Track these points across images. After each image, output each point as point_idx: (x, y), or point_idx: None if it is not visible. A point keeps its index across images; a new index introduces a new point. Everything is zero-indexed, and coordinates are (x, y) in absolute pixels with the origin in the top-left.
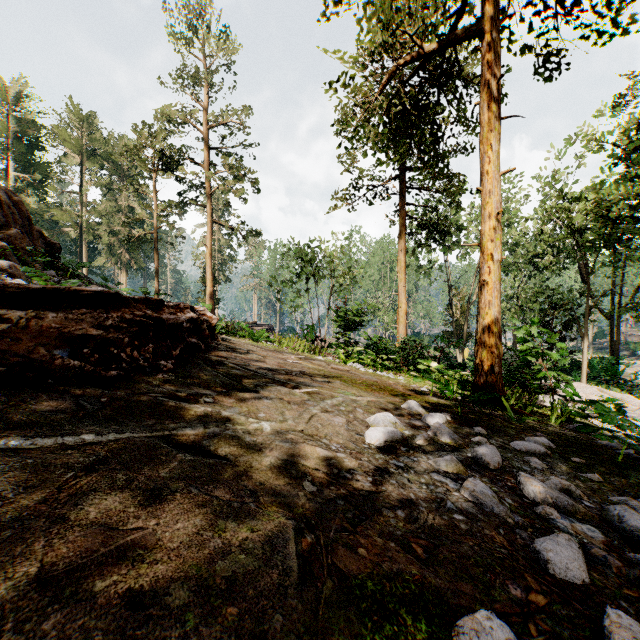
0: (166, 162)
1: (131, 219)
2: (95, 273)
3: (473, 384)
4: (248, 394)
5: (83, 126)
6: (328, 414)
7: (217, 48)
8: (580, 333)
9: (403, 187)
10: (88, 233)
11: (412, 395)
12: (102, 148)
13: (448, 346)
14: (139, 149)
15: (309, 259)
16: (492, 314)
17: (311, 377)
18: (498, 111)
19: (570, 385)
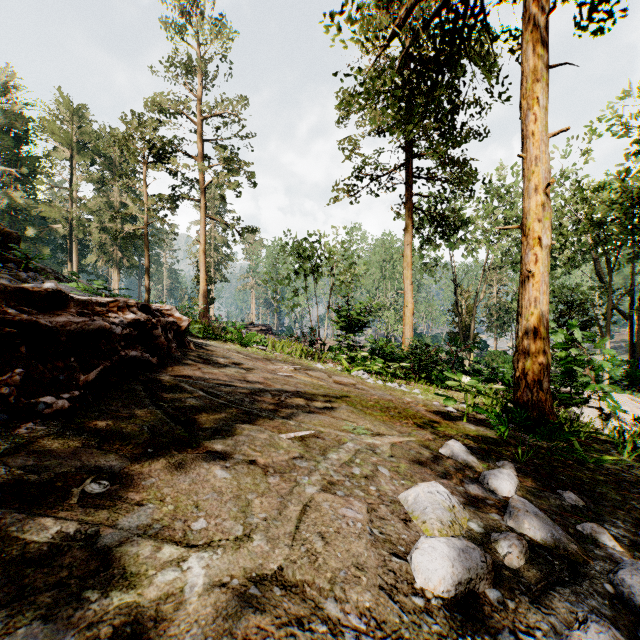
0: (156, 153)
1: (120, 214)
2: (87, 272)
3: (514, 403)
4: (191, 458)
5: (73, 119)
6: (334, 496)
7: (211, 34)
8: (601, 335)
9: (410, 176)
10: (78, 230)
11: (442, 423)
12: (93, 142)
13: (463, 350)
14: (128, 140)
15: (307, 255)
16: (540, 314)
17: (307, 401)
18: (547, 55)
19: (609, 396)
